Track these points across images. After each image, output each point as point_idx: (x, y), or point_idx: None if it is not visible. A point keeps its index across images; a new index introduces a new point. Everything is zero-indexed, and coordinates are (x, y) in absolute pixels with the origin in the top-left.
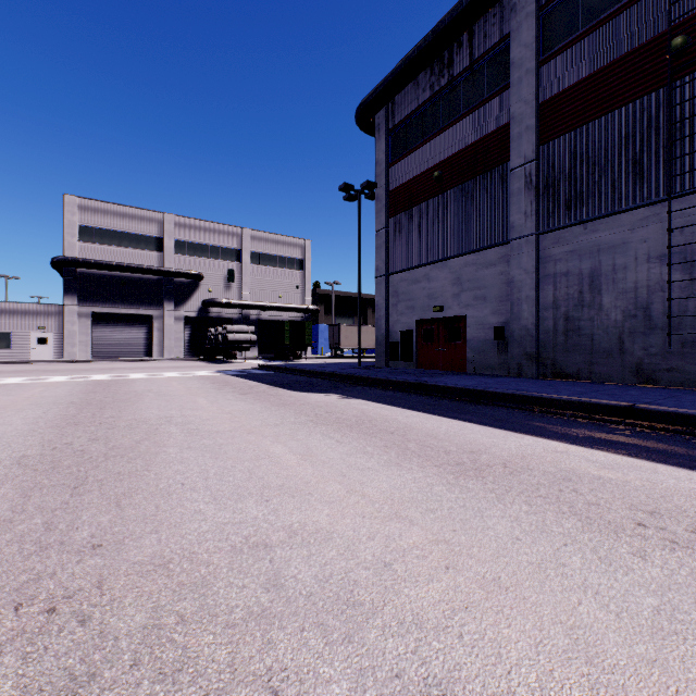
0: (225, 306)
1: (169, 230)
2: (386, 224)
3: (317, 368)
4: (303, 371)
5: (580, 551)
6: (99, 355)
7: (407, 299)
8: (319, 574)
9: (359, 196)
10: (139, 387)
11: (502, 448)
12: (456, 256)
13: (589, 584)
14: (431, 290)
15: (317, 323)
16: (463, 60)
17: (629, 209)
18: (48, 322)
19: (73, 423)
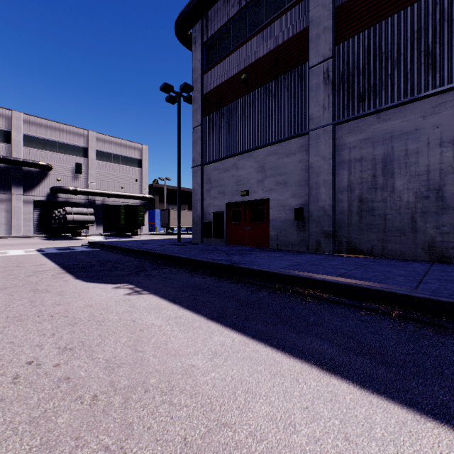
0: (72, 192)
1: (17, 125)
2: (201, 122)
3: (137, 245)
4: (123, 248)
5: None
6: None
7: (218, 185)
8: None
9: (178, 97)
10: None
11: None
12: (260, 146)
13: None
14: (239, 177)
15: (154, 208)
16: None
17: (423, 96)
18: None
19: None
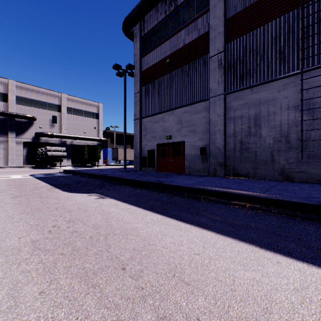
0: (50, 136)
1: (11, 89)
2: (140, 90)
3: (97, 171)
4: (88, 174)
5: None
6: None
7: (151, 132)
8: None
9: (124, 73)
10: None
11: (286, 310)
12: (179, 107)
13: None
14: (165, 127)
15: (106, 147)
16: None
17: (277, 78)
18: None
19: None
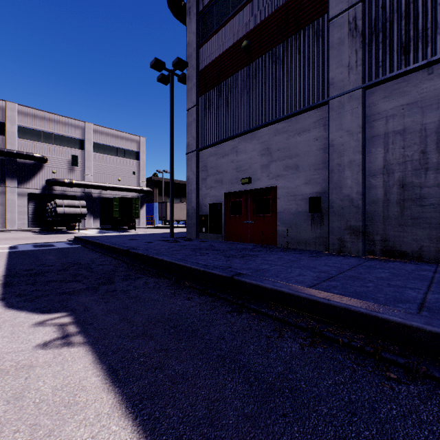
0: (68, 185)
1: (11, 116)
2: (196, 102)
3: (122, 241)
4: (104, 245)
5: None
6: None
7: (216, 173)
8: None
9: (171, 75)
10: None
11: None
12: (265, 124)
13: None
14: (239, 163)
15: (152, 202)
16: None
17: None
18: None
19: None
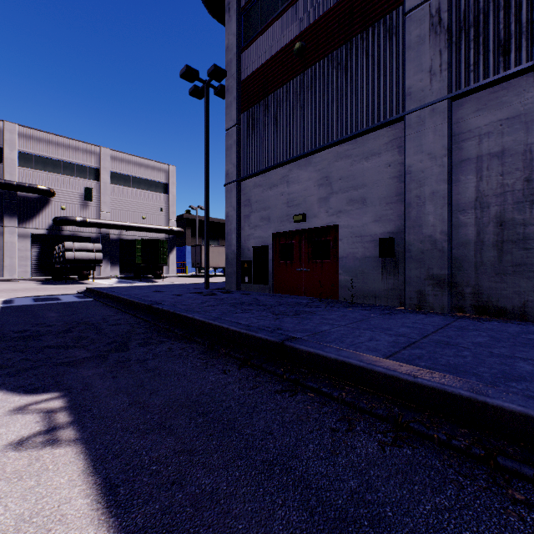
0: (80, 224)
1: (10, 139)
2: (237, 120)
3: (145, 293)
4: (121, 299)
5: None
6: None
7: (261, 208)
8: None
9: (206, 87)
10: None
11: None
12: (324, 146)
13: None
14: (290, 195)
15: (184, 245)
16: None
17: None
18: None
19: None
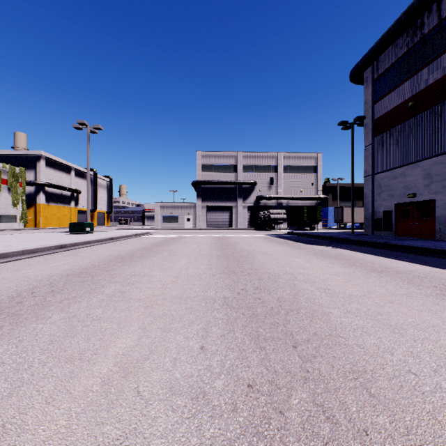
0: (268, 199)
1: (239, 160)
2: (372, 141)
3: (322, 234)
4: (314, 235)
5: (395, 286)
6: (209, 226)
7: (387, 190)
8: (306, 278)
9: (352, 126)
10: (235, 240)
11: (405, 268)
12: (425, 158)
13: (387, 289)
14: (406, 183)
15: (326, 206)
16: (432, 21)
17: None
18: (190, 211)
19: (222, 249)
